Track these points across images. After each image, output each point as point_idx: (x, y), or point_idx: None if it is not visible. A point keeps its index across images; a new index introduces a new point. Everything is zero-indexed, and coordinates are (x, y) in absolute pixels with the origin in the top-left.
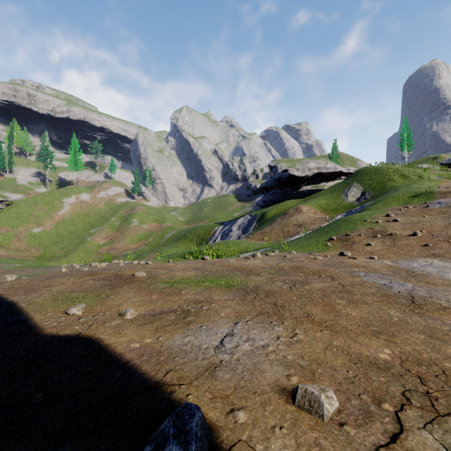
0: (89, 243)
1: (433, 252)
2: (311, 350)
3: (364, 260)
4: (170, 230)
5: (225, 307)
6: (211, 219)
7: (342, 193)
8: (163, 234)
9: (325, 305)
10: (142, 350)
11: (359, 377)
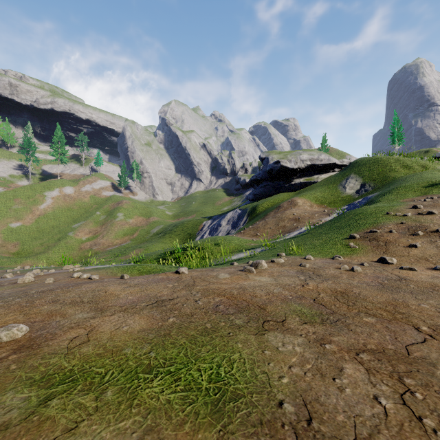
0: (71, 238)
1: None
2: None
3: (431, 273)
4: (157, 225)
5: None
6: (199, 213)
7: (339, 185)
8: (149, 229)
9: None
10: None
11: None
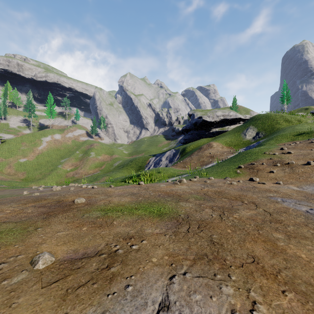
0: (60, 169)
1: None
2: None
3: (272, 185)
4: (118, 160)
5: (158, 246)
6: (146, 152)
7: (241, 133)
8: (112, 163)
9: (264, 241)
10: None
11: None
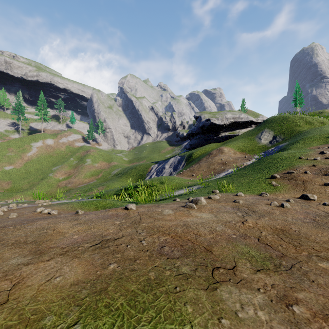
0: (51, 178)
1: None
2: None
3: None
4: (116, 168)
5: None
6: (148, 159)
7: (256, 137)
8: (110, 171)
9: None
10: None
11: None
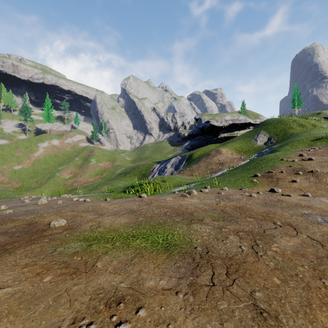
0: (58, 177)
1: None
2: None
3: (300, 198)
4: (120, 167)
5: (165, 326)
6: (150, 159)
7: (252, 138)
8: (114, 170)
9: None
10: None
11: None
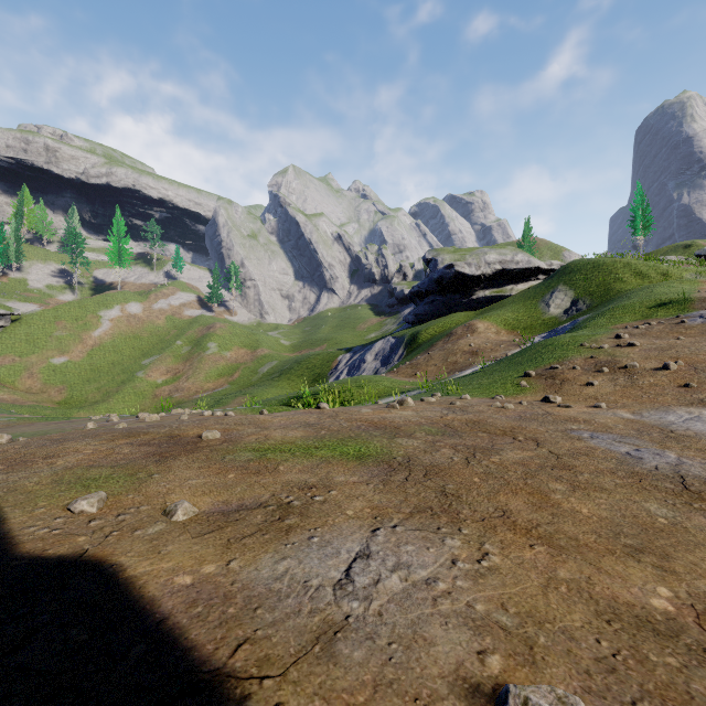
0: (141, 381)
1: (699, 397)
2: (518, 590)
3: (585, 410)
4: (268, 361)
5: (355, 497)
6: (332, 343)
7: (540, 301)
8: (256, 366)
9: (531, 493)
10: (195, 591)
11: (623, 656)
